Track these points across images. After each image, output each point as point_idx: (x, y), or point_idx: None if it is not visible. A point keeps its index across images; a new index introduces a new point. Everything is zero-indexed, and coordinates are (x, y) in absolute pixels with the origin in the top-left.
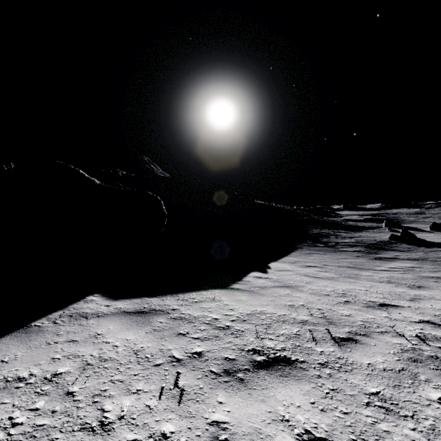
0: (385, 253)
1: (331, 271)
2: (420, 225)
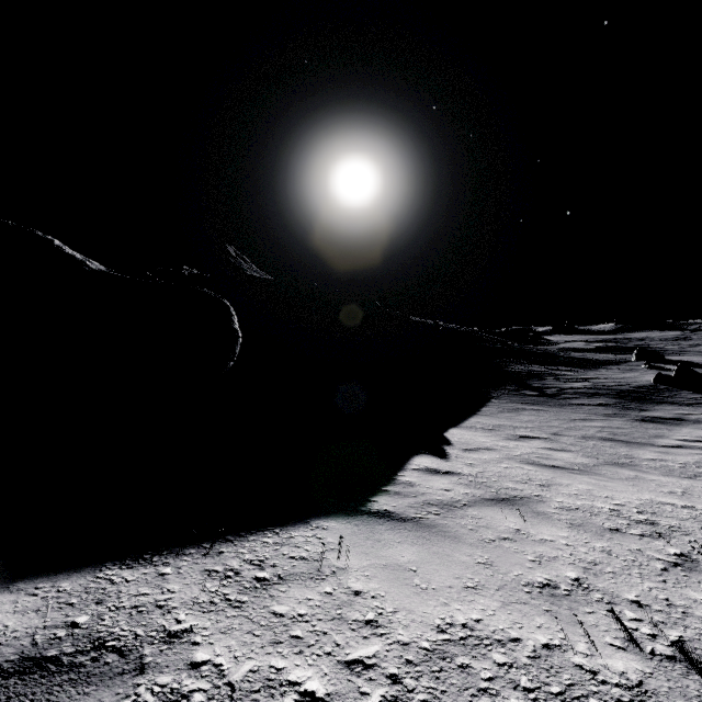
0: (657, 410)
1: (573, 450)
2: (697, 358)
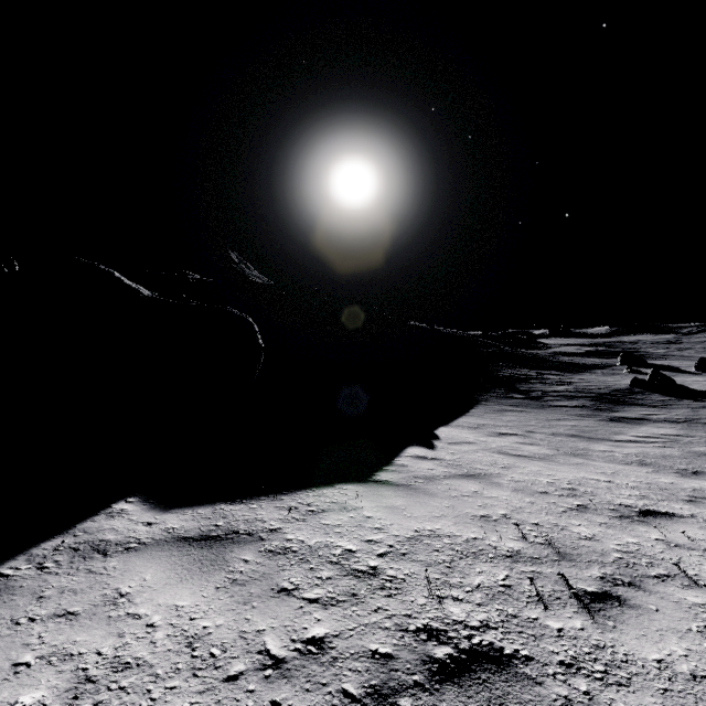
0: (626, 411)
1: (540, 444)
2: (678, 362)
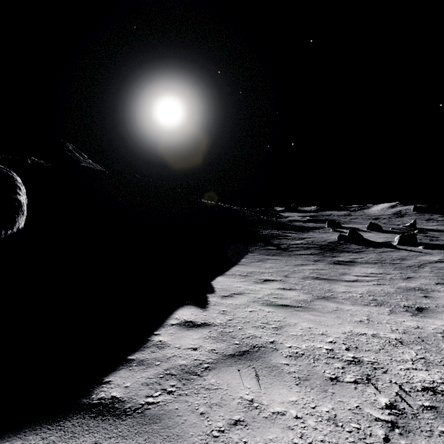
0: (341, 256)
1: (297, 288)
2: (356, 225)
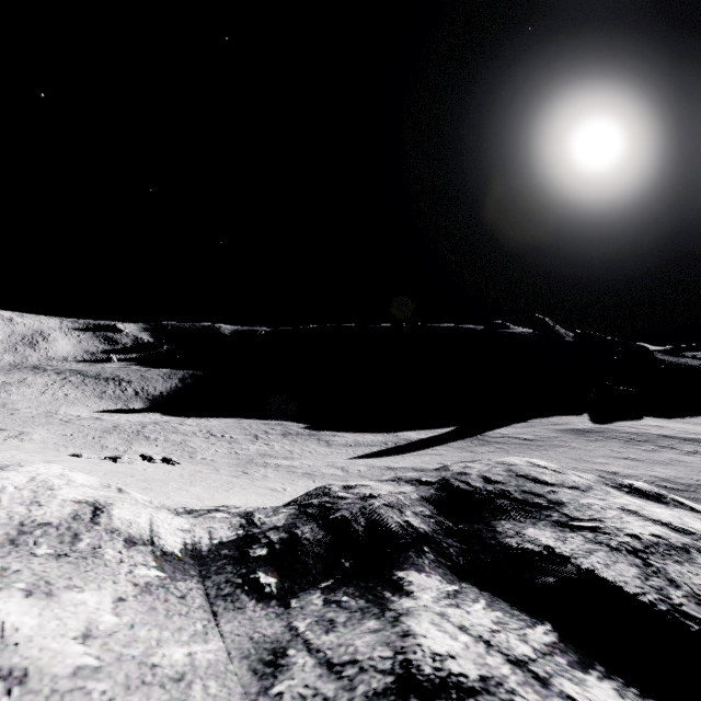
0: None
1: None
2: None
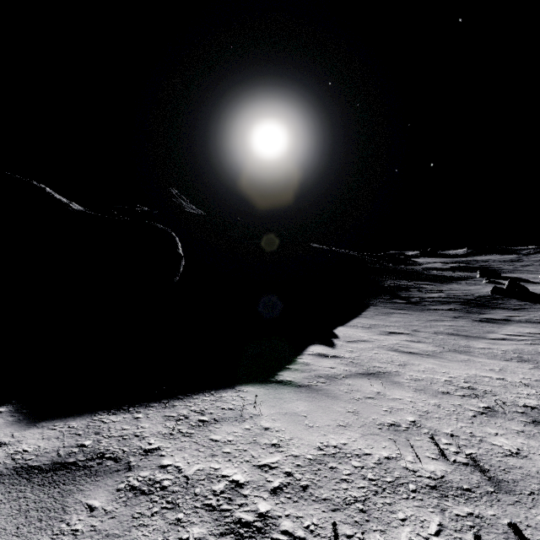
0: (492, 313)
1: (426, 341)
2: (525, 275)
